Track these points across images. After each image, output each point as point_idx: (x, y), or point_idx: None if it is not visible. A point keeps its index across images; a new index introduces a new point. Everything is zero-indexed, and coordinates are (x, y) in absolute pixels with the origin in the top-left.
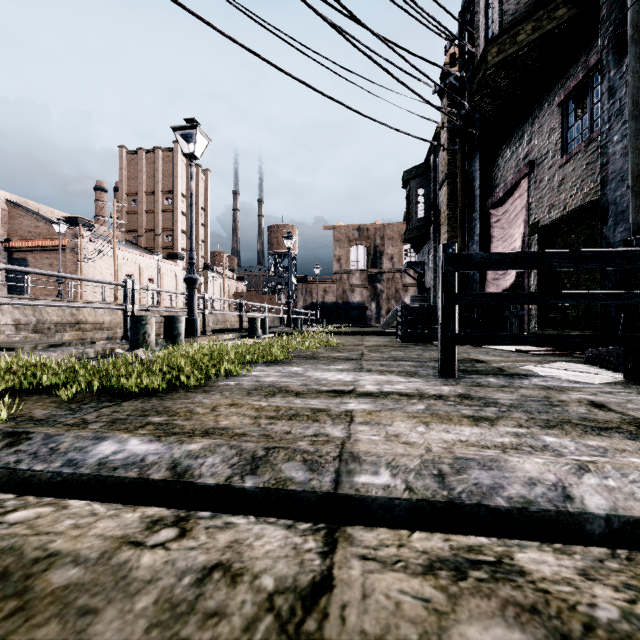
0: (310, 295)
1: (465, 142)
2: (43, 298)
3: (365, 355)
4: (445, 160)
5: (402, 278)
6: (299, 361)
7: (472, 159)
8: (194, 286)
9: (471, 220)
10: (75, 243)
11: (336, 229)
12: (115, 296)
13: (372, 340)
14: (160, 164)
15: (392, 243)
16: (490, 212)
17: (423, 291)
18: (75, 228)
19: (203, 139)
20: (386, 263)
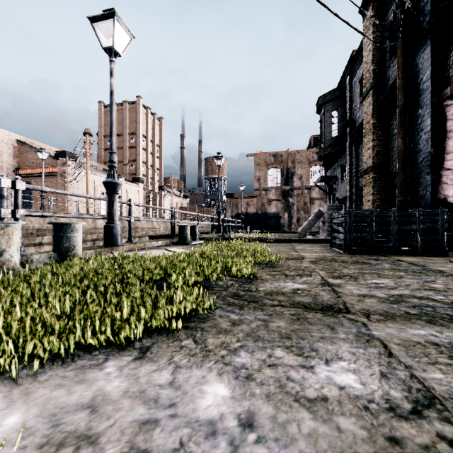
0: (236, 207)
1: (406, 35)
2: (27, 209)
3: (338, 289)
4: (370, 71)
5: (309, 193)
6: (225, 318)
7: (416, 51)
8: (114, 191)
9: (414, 119)
10: (63, 170)
11: (256, 156)
12: (87, 208)
13: (306, 249)
14: (127, 113)
15: (301, 166)
16: (445, 104)
17: (333, 202)
18: (63, 159)
19: (126, 36)
20: (296, 181)
